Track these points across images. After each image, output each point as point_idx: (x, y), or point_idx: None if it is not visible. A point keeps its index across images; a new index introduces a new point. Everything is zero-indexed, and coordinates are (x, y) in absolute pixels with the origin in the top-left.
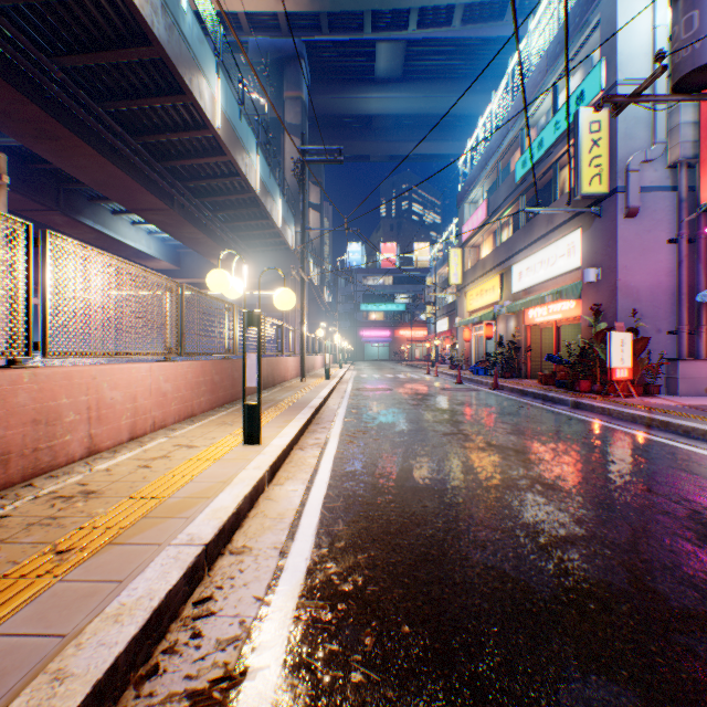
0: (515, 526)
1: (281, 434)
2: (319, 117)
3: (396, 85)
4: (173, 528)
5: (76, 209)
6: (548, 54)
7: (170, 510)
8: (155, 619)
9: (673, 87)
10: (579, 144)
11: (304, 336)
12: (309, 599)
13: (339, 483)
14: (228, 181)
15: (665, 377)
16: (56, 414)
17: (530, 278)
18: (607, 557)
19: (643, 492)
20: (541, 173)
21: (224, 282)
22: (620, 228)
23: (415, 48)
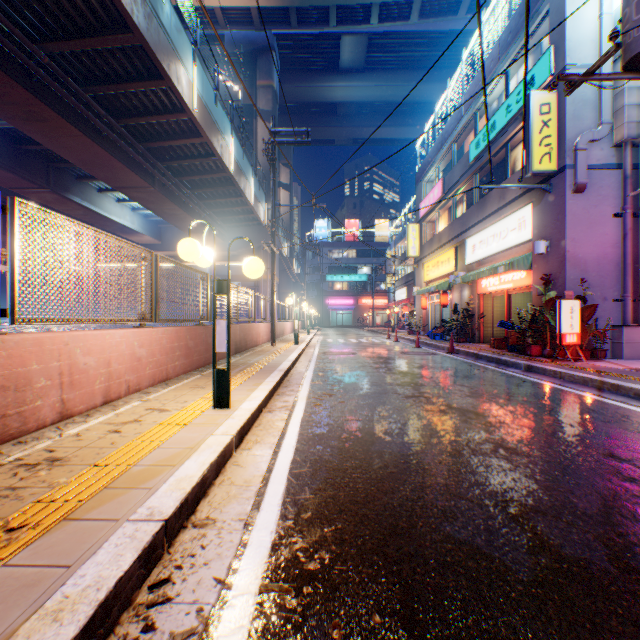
0: (483, 494)
1: (250, 398)
2: (289, 104)
3: (358, 75)
4: (134, 501)
5: (65, 187)
6: (500, 43)
7: (133, 480)
8: (100, 614)
9: (624, 67)
10: (530, 125)
11: (274, 304)
12: (273, 581)
13: (306, 447)
14: (204, 161)
15: (611, 342)
16: (26, 380)
17: (483, 251)
18: (581, 530)
19: (606, 457)
20: (494, 154)
21: (194, 250)
22: (568, 203)
23: (377, 40)
